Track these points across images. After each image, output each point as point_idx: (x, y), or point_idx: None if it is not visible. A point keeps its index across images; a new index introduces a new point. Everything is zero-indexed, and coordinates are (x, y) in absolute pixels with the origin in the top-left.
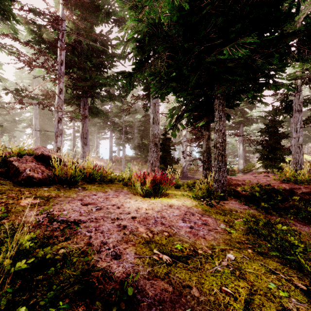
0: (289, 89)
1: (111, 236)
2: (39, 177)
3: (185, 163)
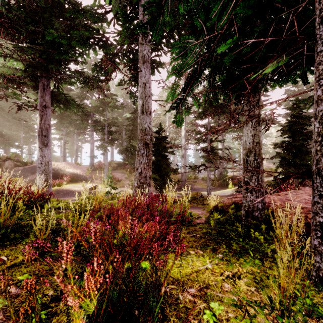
0: None
1: None
2: None
3: (183, 170)
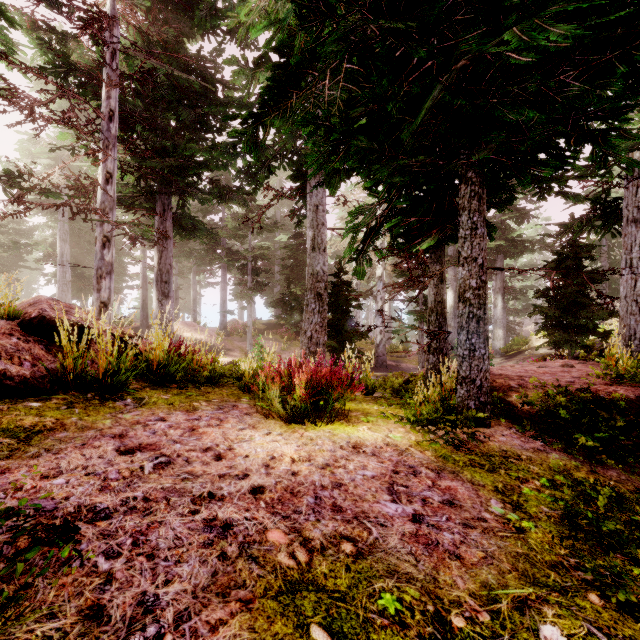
0: (632, 164)
1: (178, 573)
2: (23, 373)
3: (382, 335)
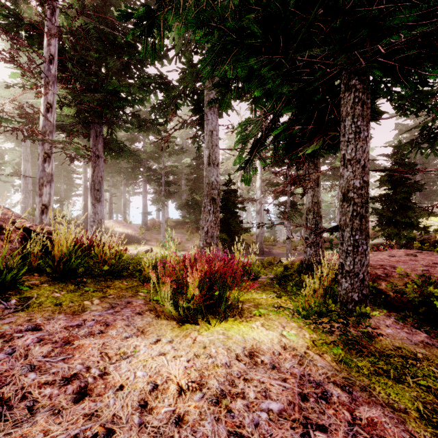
0: None
1: None
2: None
3: (259, 230)
